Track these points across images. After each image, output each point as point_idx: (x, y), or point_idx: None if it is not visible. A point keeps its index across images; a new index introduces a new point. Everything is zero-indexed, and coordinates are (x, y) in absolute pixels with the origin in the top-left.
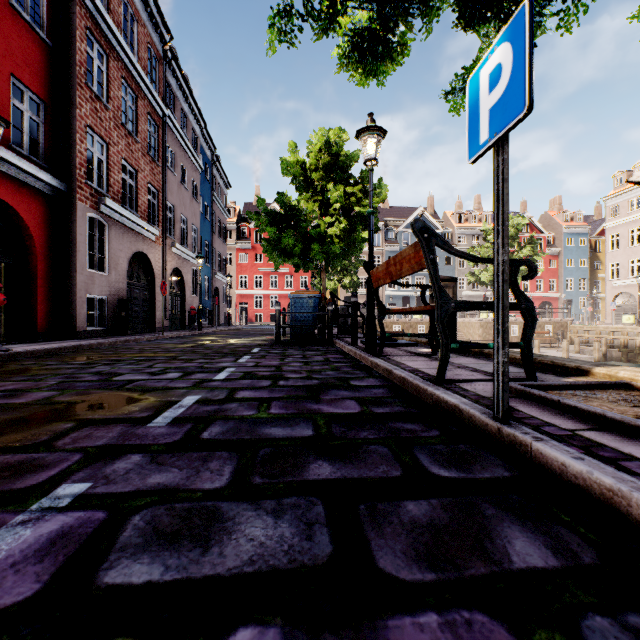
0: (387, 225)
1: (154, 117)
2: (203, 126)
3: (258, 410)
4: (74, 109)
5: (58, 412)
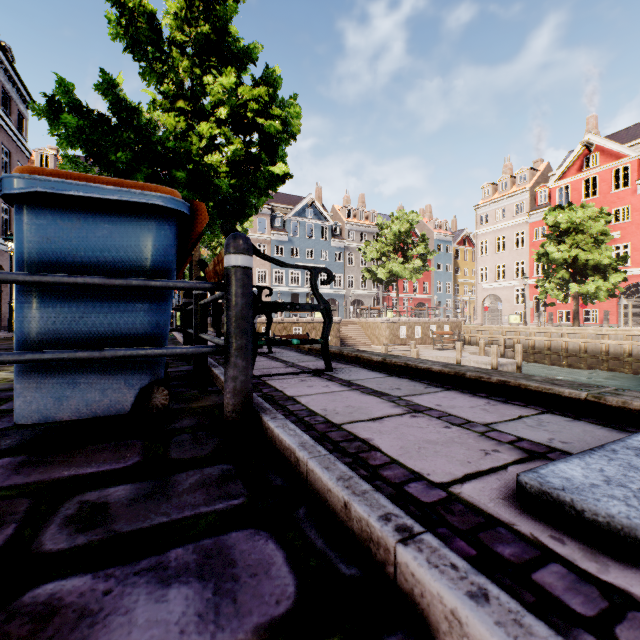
0: (273, 211)
1: None
2: None
3: None
4: None
5: None
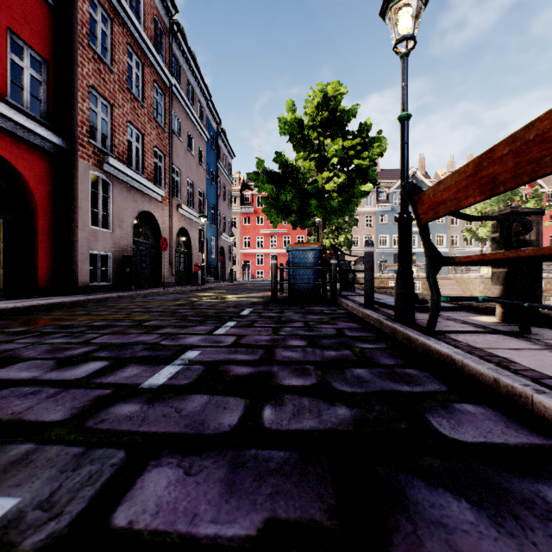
0: (378, 187)
1: (160, 85)
2: (208, 99)
3: None
4: (75, 68)
5: None
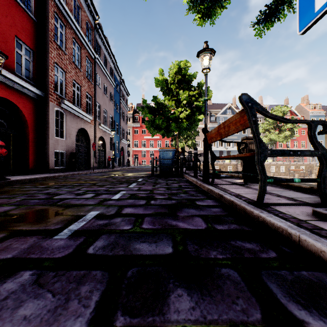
0: (211, 113)
1: (90, 58)
2: (115, 63)
3: (134, 225)
4: (48, 54)
5: (3, 223)
